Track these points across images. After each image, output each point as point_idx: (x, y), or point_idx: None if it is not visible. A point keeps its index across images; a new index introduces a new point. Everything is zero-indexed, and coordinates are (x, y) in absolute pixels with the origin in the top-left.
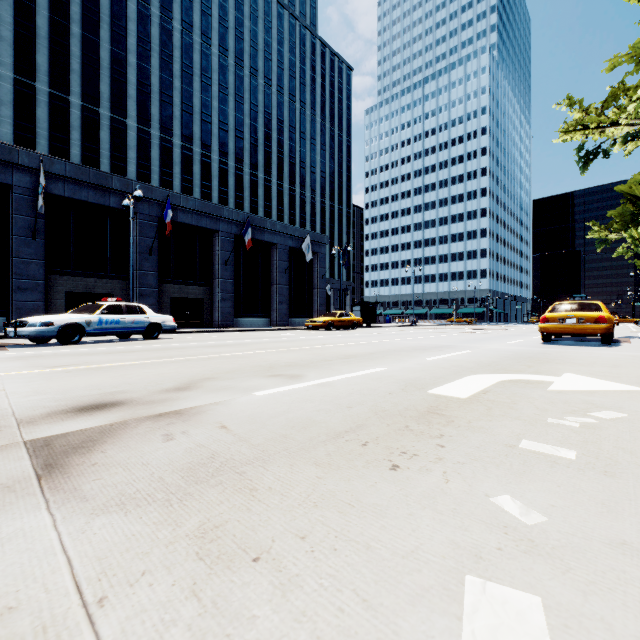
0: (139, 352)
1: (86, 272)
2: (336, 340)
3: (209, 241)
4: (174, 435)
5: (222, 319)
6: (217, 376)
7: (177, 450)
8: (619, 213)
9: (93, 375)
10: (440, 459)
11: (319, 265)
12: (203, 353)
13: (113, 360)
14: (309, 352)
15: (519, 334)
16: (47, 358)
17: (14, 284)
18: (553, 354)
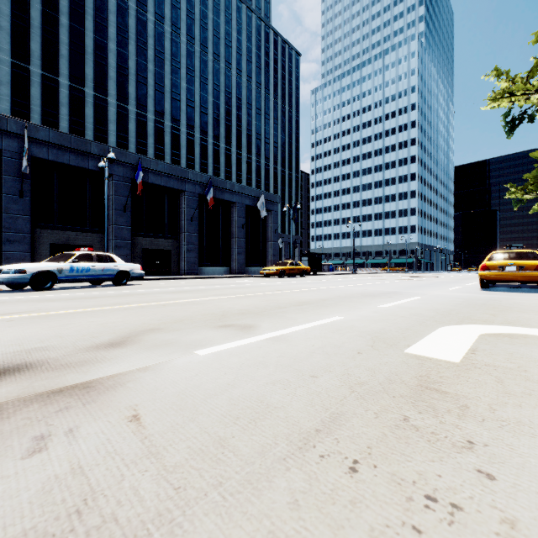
0: (100, 298)
1: (68, 226)
2: (288, 286)
3: (176, 200)
4: (51, 438)
5: (188, 268)
6: (163, 326)
7: (29, 484)
8: (533, 175)
9: (32, 325)
10: (512, 525)
11: (272, 221)
12: (161, 299)
13: (68, 307)
14: (263, 298)
15: (452, 281)
16: (6, 304)
17: (3, 237)
18: (504, 301)
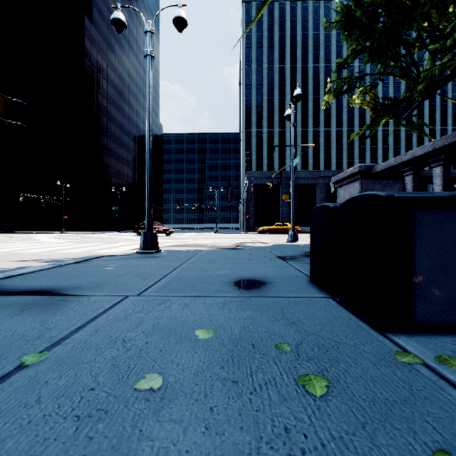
0: None
1: None
2: None
3: None
4: None
5: None
6: None
7: None
8: None
9: None
10: None
11: None
12: None
13: None
14: None
15: None
16: None
17: None
18: None
